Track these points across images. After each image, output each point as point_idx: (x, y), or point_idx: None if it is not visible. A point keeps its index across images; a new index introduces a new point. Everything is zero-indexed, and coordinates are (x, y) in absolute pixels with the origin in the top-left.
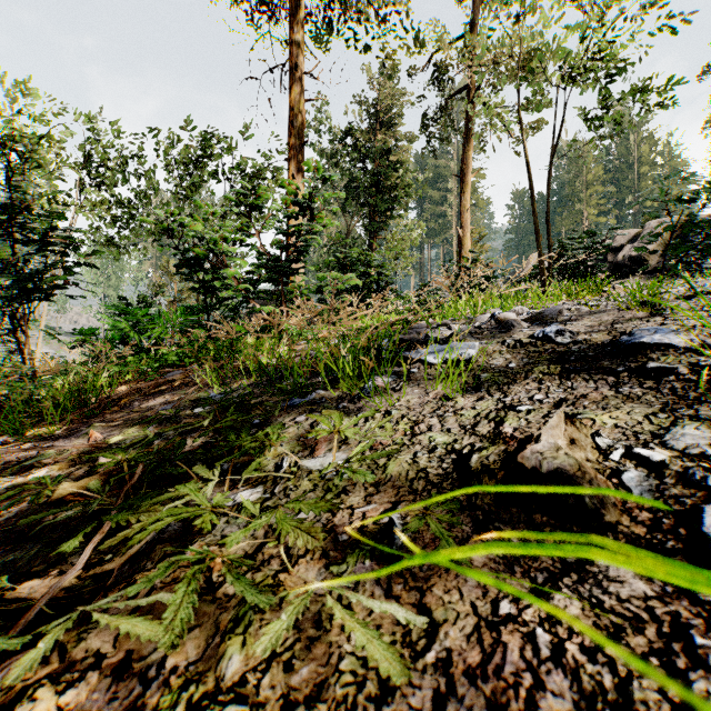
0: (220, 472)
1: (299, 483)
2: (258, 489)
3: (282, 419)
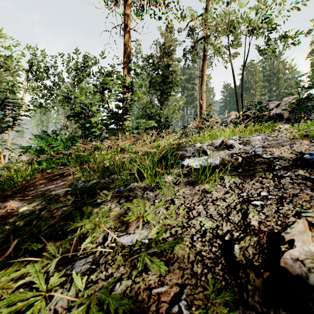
0: (69, 241)
1: (115, 258)
2: (89, 259)
3: (112, 200)
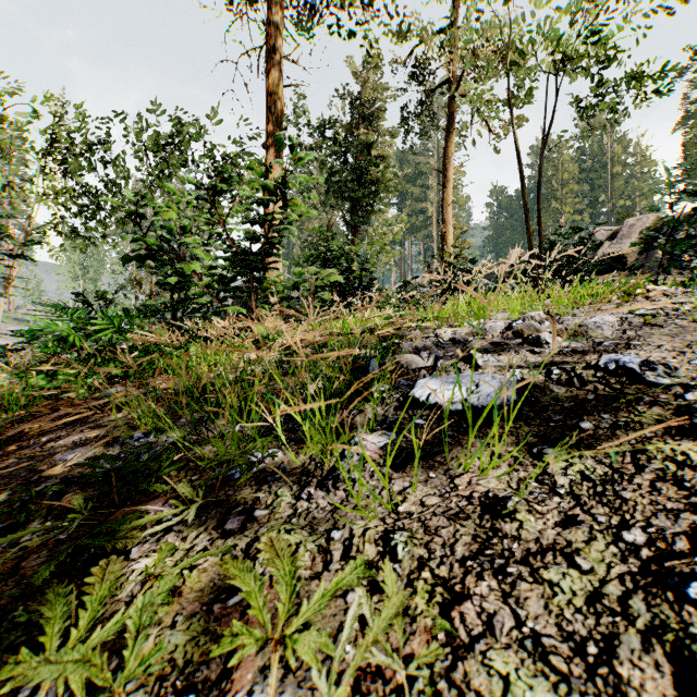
0: None
1: None
2: None
3: (205, 517)
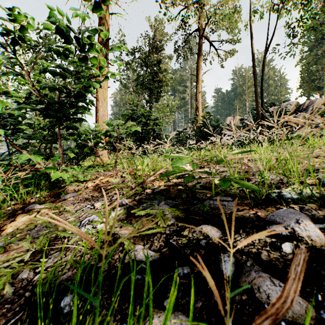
0: None
1: None
2: None
3: None
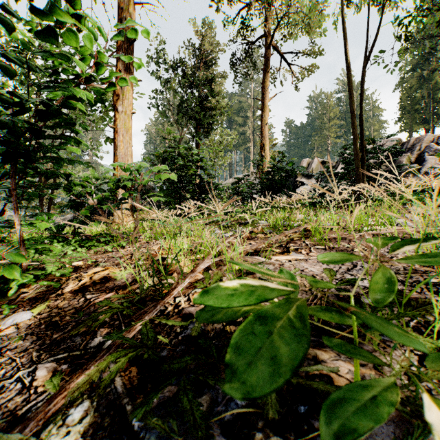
0: None
1: None
2: None
3: None
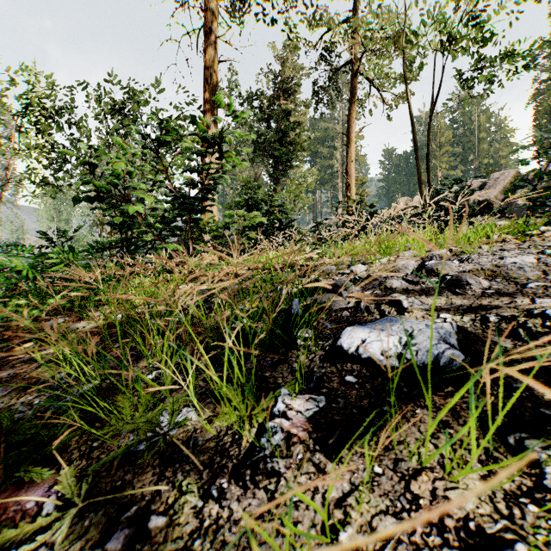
0: None
1: None
2: None
3: (89, 519)
